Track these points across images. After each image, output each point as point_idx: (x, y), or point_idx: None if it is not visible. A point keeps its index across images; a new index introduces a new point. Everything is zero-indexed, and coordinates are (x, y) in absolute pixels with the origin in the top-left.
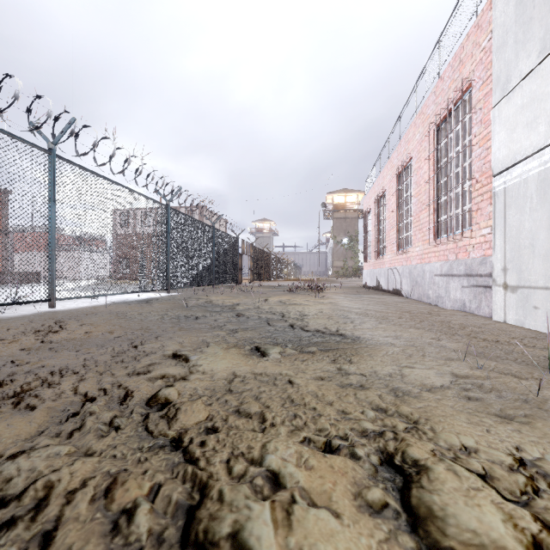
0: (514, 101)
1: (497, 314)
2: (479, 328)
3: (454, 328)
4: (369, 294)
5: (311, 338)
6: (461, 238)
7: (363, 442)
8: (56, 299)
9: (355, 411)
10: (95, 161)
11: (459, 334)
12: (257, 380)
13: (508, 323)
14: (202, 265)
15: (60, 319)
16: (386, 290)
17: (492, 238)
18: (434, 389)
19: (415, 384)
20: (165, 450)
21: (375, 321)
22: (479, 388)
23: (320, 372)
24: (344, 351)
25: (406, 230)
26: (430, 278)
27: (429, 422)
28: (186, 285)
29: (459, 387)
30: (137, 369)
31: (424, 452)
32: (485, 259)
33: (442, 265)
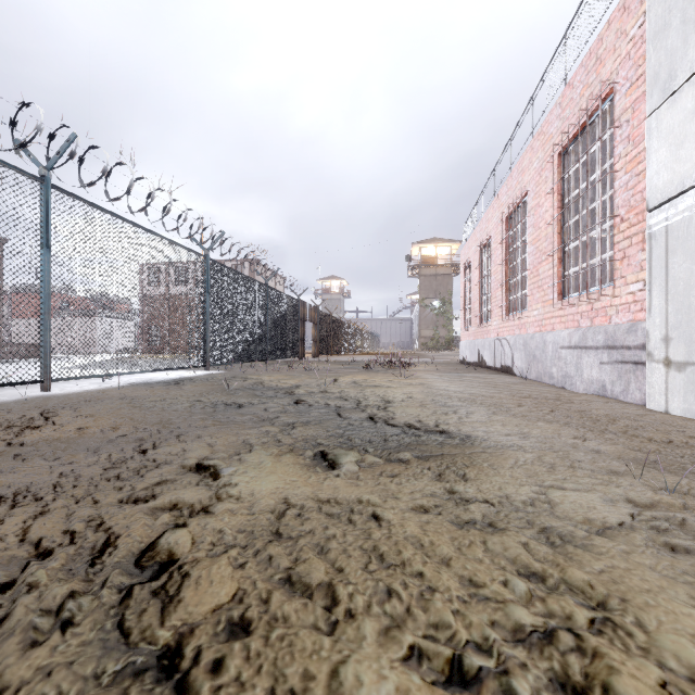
0: (681, 105)
1: (654, 401)
2: (636, 422)
3: (600, 422)
4: (470, 372)
5: (401, 437)
6: (598, 297)
7: (521, 656)
8: (50, 380)
9: (492, 581)
10: (107, 196)
11: (611, 431)
12: (322, 513)
13: (671, 414)
14: (252, 334)
15: (50, 408)
16: (491, 366)
17: (647, 296)
18: (610, 532)
19: (575, 520)
20: (144, 682)
21: (488, 411)
22: (680, 529)
23: (421, 498)
24: (452, 460)
25: (520, 289)
26: (554, 351)
27: (629, 607)
28: (231, 361)
29: (648, 526)
30: (137, 492)
31: (648, 691)
32: (634, 326)
33: (571, 333)
